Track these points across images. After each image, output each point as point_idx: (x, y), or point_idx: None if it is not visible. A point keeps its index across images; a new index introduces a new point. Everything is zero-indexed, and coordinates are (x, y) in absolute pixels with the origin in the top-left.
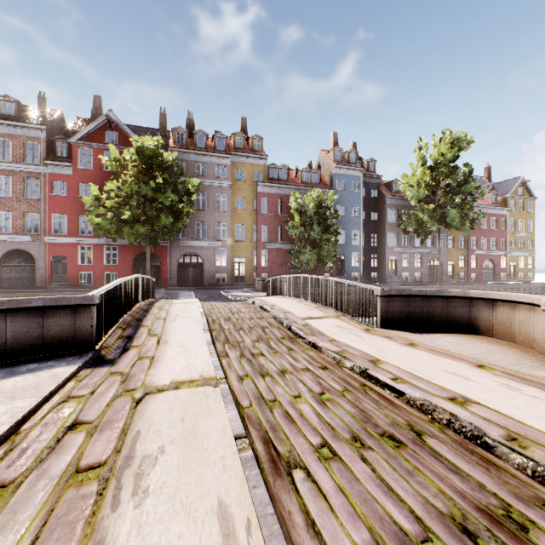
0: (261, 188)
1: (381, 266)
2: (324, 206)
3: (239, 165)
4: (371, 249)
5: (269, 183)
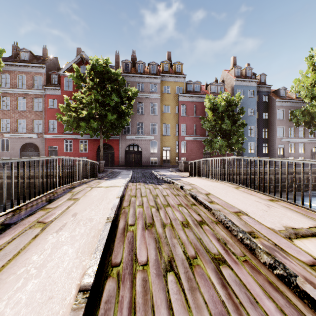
0: (181, 98)
1: (271, 153)
2: (231, 105)
3: (166, 83)
4: (263, 140)
5: (187, 94)
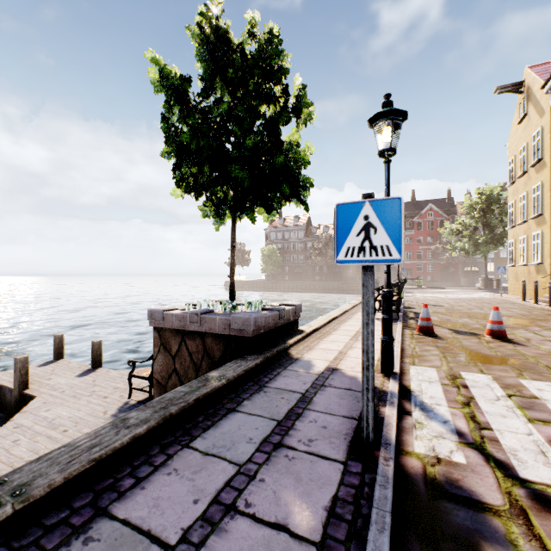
0: None
1: None
2: None
3: None
4: None
5: None
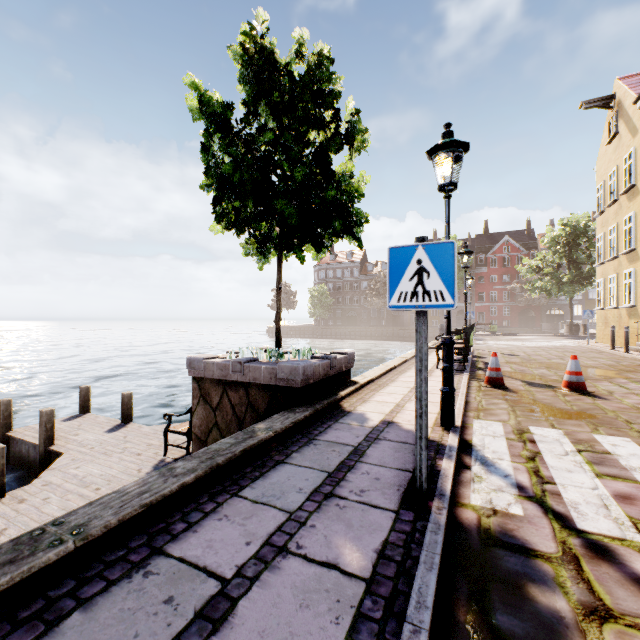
0: None
1: None
2: None
3: None
4: None
5: None
